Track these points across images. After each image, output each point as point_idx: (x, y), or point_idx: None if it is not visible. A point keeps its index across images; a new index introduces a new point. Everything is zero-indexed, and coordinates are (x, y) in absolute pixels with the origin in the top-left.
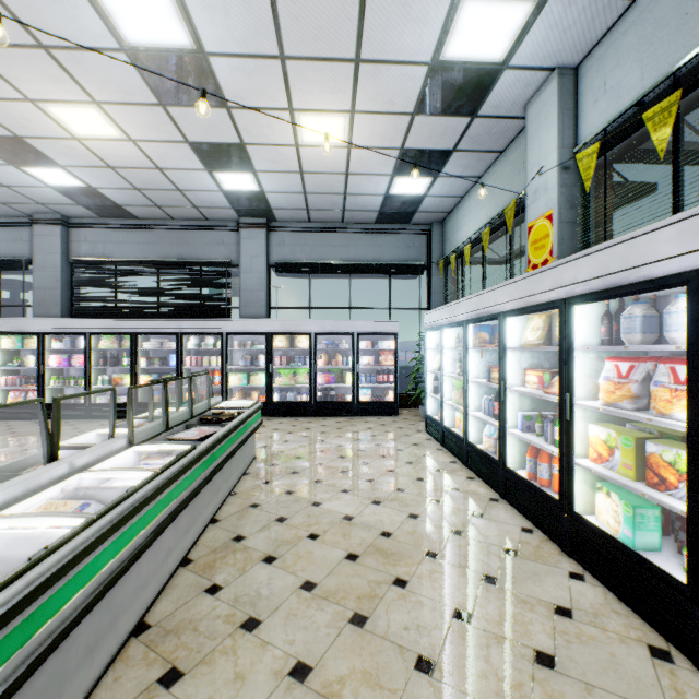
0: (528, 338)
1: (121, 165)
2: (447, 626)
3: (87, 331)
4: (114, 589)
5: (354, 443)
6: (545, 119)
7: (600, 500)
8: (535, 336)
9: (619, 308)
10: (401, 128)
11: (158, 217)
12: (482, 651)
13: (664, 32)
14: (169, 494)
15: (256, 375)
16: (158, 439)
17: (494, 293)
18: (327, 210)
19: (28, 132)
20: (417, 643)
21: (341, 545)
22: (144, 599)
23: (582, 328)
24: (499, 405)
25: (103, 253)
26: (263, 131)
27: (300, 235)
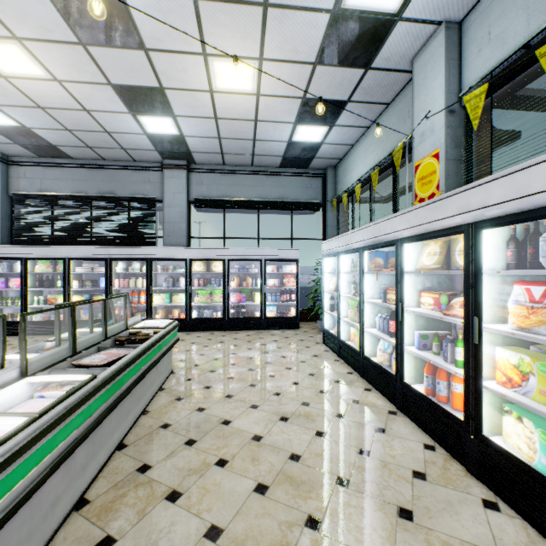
0: (424, 262)
1: (50, 105)
2: None
3: (23, 256)
4: None
5: (262, 356)
6: (432, 69)
7: (508, 424)
8: (432, 261)
9: (535, 231)
10: (304, 77)
11: (91, 158)
12: None
13: None
14: (51, 439)
15: (177, 295)
16: (62, 365)
17: (391, 221)
18: (238, 154)
19: None
20: None
21: (250, 473)
22: None
23: (488, 252)
24: (396, 325)
25: (40, 188)
26: (180, 76)
27: (216, 176)
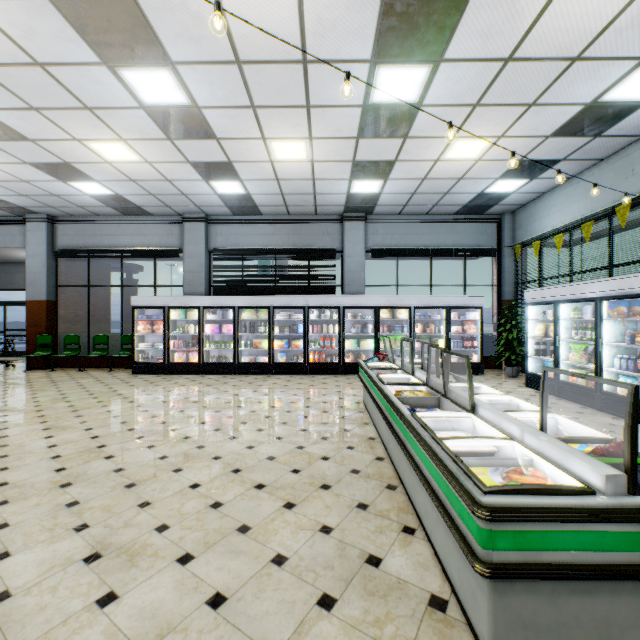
0: None
1: (287, 178)
2: None
3: (235, 305)
4: None
5: None
6: None
7: None
8: None
9: None
10: (530, 146)
11: (278, 214)
12: None
13: None
14: None
15: (364, 340)
16: None
17: None
18: (420, 205)
19: (240, 158)
20: None
21: None
22: None
23: None
24: None
25: (234, 243)
26: (418, 152)
27: (390, 225)
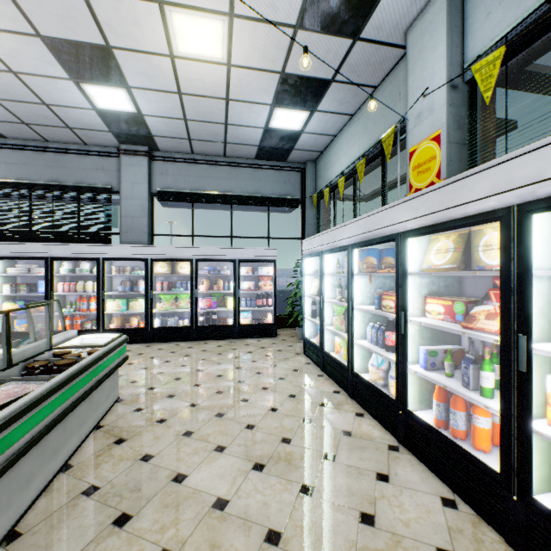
0: (433, 261)
1: None
2: None
3: None
4: None
5: (234, 372)
6: (431, 38)
7: None
8: (444, 259)
9: None
10: (282, 45)
11: (30, 138)
12: None
13: None
14: None
15: (135, 300)
16: None
17: (390, 211)
18: (209, 141)
19: None
20: None
21: None
22: None
23: (534, 245)
24: (397, 338)
25: None
26: (131, 31)
27: (184, 165)
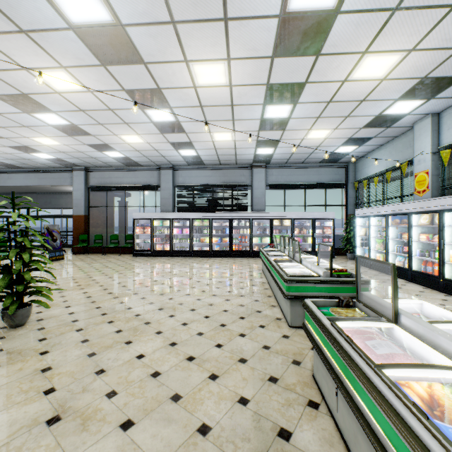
0: (421, 222)
1: (220, 148)
2: None
3: (190, 218)
4: None
5: None
6: (424, 132)
7: None
8: (425, 221)
9: None
10: (353, 132)
11: (214, 164)
12: None
13: None
14: None
15: (264, 238)
16: None
17: (405, 205)
18: (297, 159)
19: (196, 140)
20: None
21: None
22: None
23: (447, 219)
24: (408, 247)
25: (188, 182)
26: (292, 136)
27: (280, 170)
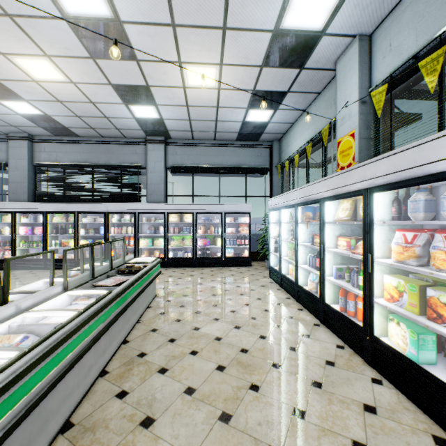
0: (339, 215)
1: (66, 100)
2: (288, 421)
3: (45, 211)
4: (44, 401)
5: (222, 285)
6: (349, 70)
7: (392, 328)
8: (345, 214)
9: (407, 195)
10: (253, 76)
11: (93, 136)
12: (314, 442)
13: (432, 8)
14: (90, 327)
15: (157, 240)
16: (86, 285)
17: (316, 185)
18: (204, 131)
19: (2, 76)
20: (268, 436)
21: (213, 359)
22: (70, 404)
23: (379, 208)
24: (320, 261)
25: (56, 159)
26: (161, 77)
27: (187, 148)
